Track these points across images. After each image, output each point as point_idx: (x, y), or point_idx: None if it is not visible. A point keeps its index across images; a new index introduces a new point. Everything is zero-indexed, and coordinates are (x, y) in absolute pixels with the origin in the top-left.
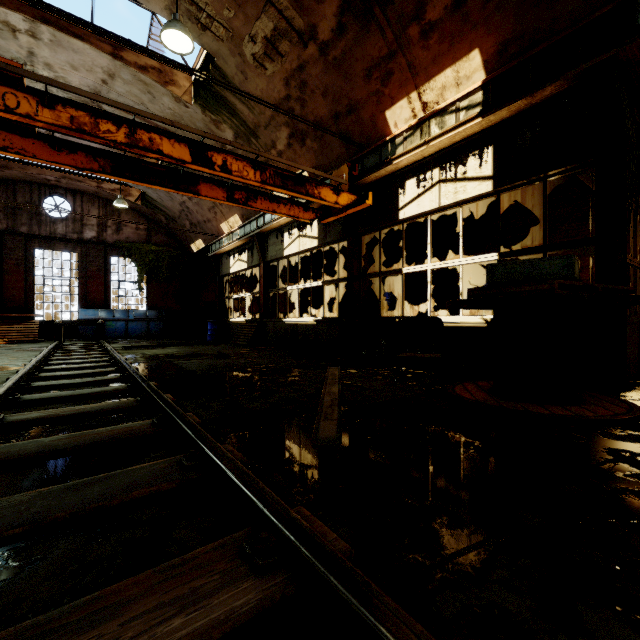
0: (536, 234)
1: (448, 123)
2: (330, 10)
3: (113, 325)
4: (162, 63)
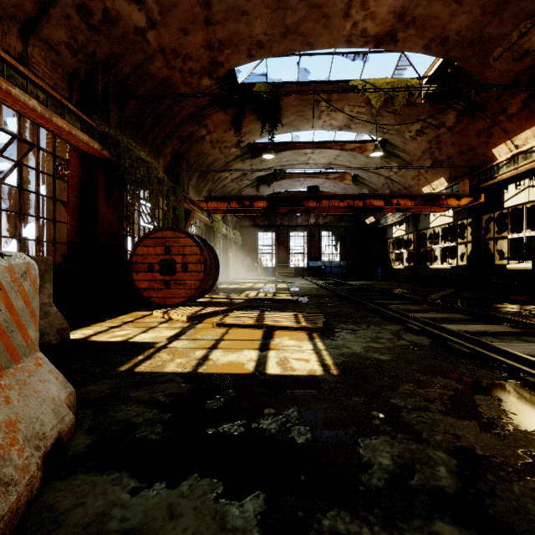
0: None
1: (529, 158)
2: (451, 116)
3: (324, 270)
4: (361, 143)
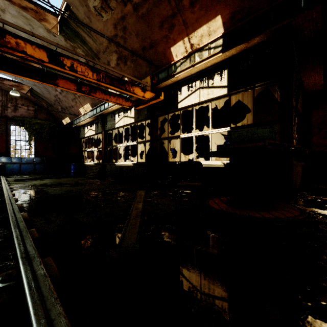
0: (245, 120)
1: (204, 55)
2: None
3: (11, 166)
4: (38, 7)
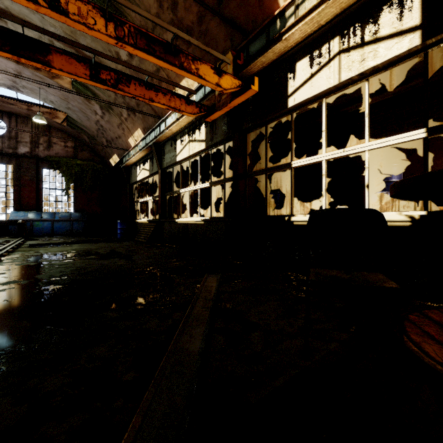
0: None
1: None
2: None
3: (40, 225)
4: None
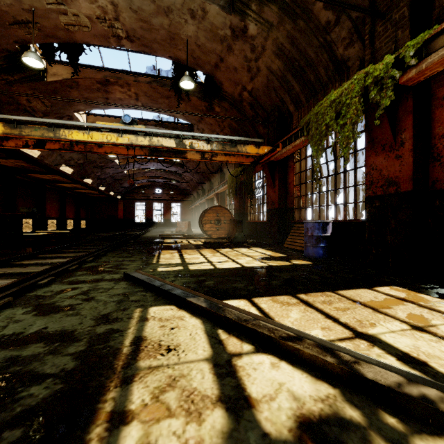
0: None
1: None
2: None
3: None
4: None
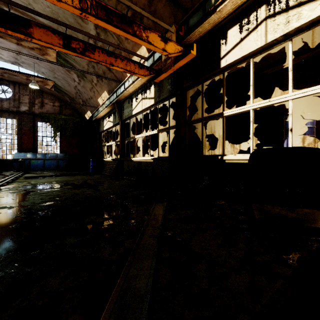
0: None
1: None
2: None
3: (35, 162)
4: None
